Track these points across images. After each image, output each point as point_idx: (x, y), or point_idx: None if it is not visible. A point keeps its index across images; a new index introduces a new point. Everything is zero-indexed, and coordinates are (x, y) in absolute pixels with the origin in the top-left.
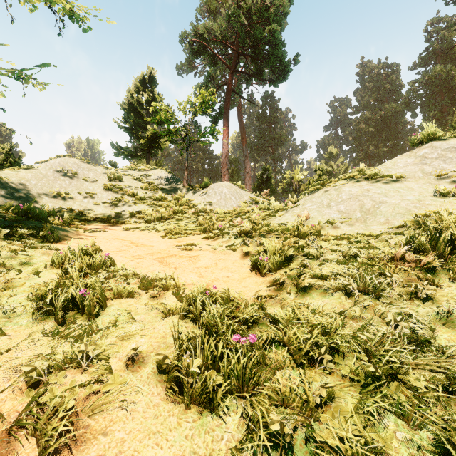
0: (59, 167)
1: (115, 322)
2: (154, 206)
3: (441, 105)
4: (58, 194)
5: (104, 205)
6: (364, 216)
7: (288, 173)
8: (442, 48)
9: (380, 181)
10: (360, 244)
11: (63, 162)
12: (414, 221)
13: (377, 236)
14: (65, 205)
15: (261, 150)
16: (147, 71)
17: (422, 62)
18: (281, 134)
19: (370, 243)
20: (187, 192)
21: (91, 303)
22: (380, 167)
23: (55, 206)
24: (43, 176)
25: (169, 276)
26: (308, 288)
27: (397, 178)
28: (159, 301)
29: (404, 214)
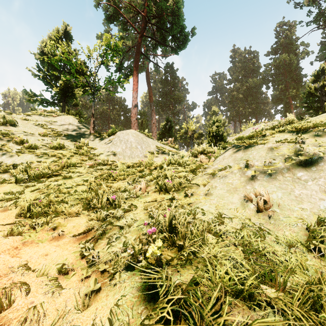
0: None
1: None
2: (45, 156)
3: (286, 82)
4: None
5: None
6: None
7: (185, 124)
8: (286, 43)
9: None
10: None
11: None
12: None
13: None
14: None
15: (164, 107)
16: (63, 27)
17: (273, 51)
18: (178, 95)
19: None
20: (92, 139)
21: None
22: None
23: None
24: None
25: None
26: None
27: None
28: None
29: None
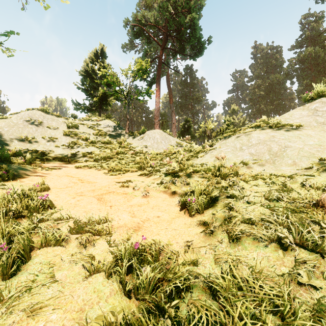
0: (28, 118)
1: (31, 283)
2: (102, 148)
3: (311, 76)
4: (25, 138)
5: (62, 147)
6: (272, 158)
7: (203, 124)
8: (312, 35)
9: (282, 129)
10: (276, 184)
11: (31, 113)
12: (320, 163)
13: (288, 176)
14: (31, 147)
15: (183, 107)
16: (99, 47)
17: (298, 45)
18: (197, 95)
19: (286, 184)
20: (128, 137)
21: (6, 260)
22: (280, 118)
23: (23, 148)
24: (15, 124)
25: (104, 216)
26: (238, 234)
27: (297, 127)
28: (87, 250)
29: (309, 157)
